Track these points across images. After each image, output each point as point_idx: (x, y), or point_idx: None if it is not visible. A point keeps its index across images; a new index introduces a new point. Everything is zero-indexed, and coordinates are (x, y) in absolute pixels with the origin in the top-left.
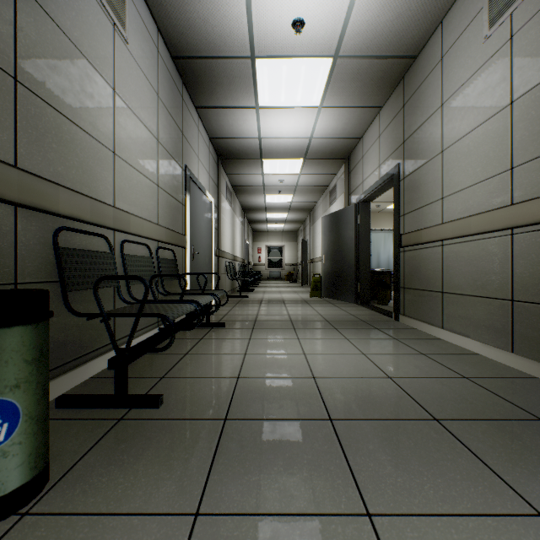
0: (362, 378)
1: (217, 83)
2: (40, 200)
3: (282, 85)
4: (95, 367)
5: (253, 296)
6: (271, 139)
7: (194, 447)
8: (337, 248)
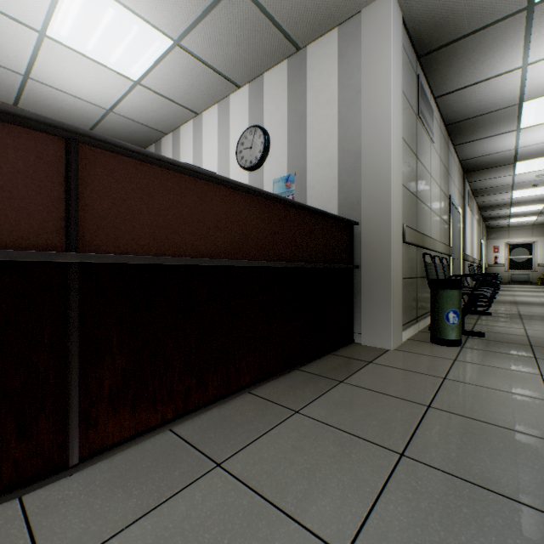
0: None
1: (479, 127)
2: (422, 243)
3: None
4: (427, 321)
5: (500, 298)
6: (530, 146)
7: (518, 348)
8: None
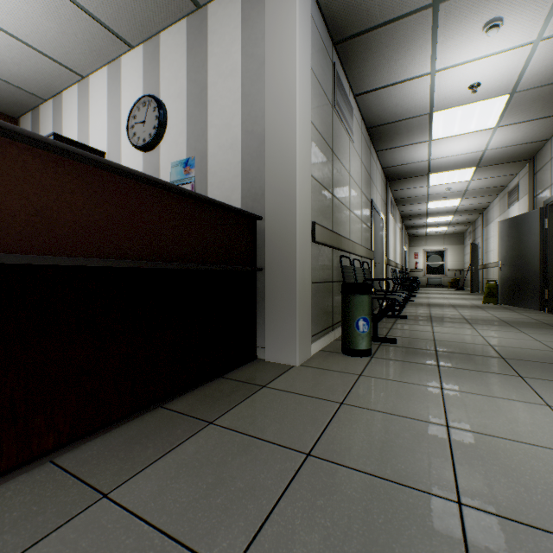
0: (531, 349)
1: (397, 134)
2: (338, 245)
3: (455, 122)
4: None
5: (418, 300)
6: (440, 159)
7: (425, 355)
8: (518, 254)
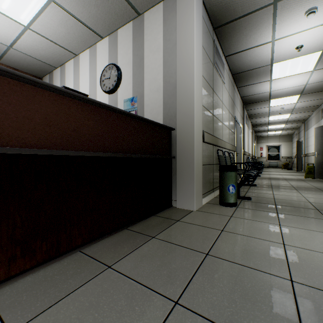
0: None
1: (250, 77)
2: (216, 143)
3: (287, 69)
4: None
5: (262, 176)
6: (277, 90)
7: (268, 206)
8: None
